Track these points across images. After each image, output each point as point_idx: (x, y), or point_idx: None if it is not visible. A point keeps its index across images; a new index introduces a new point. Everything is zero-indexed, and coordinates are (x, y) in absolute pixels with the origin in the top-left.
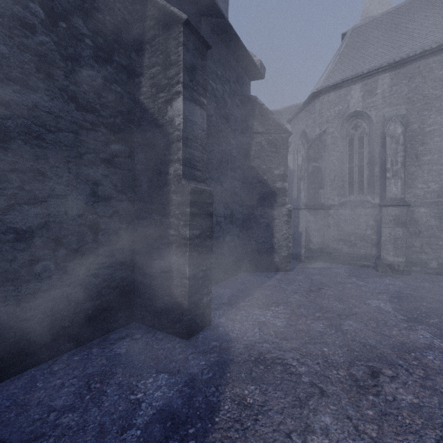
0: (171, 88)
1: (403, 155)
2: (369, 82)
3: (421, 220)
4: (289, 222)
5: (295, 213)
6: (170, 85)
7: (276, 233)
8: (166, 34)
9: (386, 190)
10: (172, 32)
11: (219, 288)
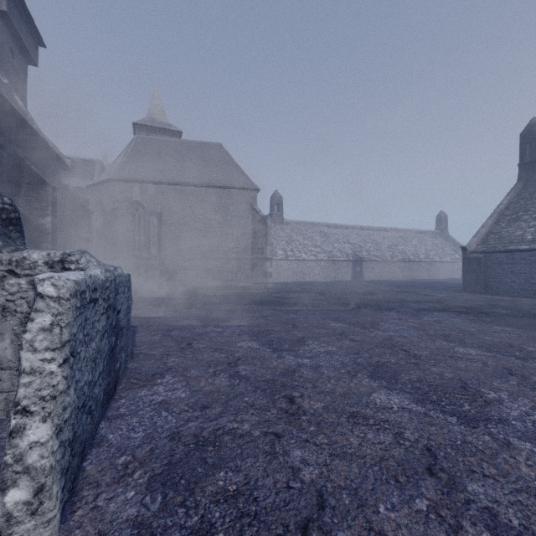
0: (43, 211)
1: (158, 234)
2: (144, 186)
3: (167, 267)
4: None
5: None
6: (43, 209)
7: None
8: (39, 186)
9: (150, 251)
10: (44, 187)
11: None
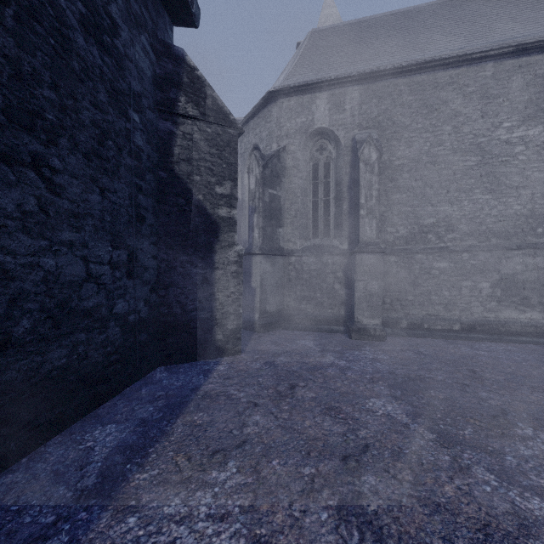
0: None
1: (379, 188)
2: (337, 93)
3: (391, 271)
4: (240, 274)
5: (245, 260)
6: None
7: (219, 293)
8: None
9: (360, 231)
10: None
11: (90, 429)
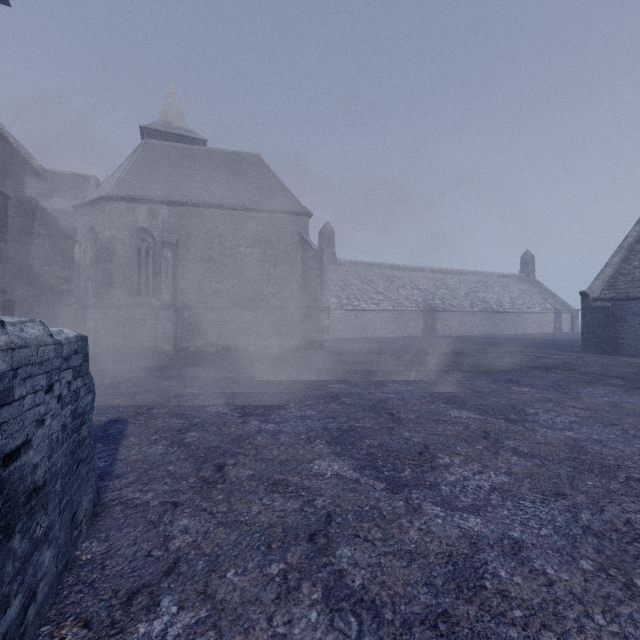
0: None
1: (172, 273)
2: (154, 208)
3: (186, 319)
4: (76, 321)
5: (82, 312)
6: None
7: None
8: None
9: (162, 297)
10: None
11: None
